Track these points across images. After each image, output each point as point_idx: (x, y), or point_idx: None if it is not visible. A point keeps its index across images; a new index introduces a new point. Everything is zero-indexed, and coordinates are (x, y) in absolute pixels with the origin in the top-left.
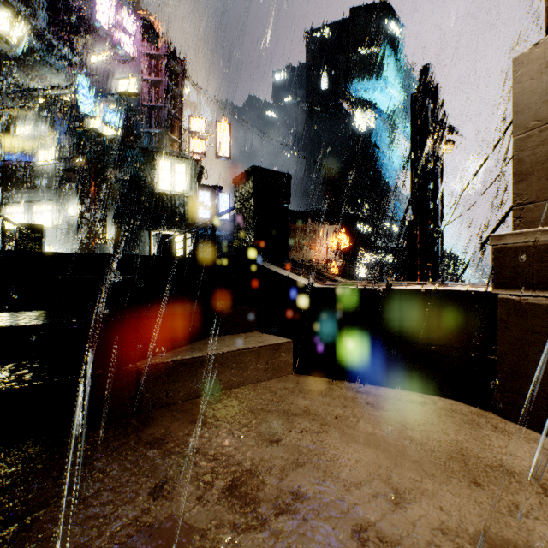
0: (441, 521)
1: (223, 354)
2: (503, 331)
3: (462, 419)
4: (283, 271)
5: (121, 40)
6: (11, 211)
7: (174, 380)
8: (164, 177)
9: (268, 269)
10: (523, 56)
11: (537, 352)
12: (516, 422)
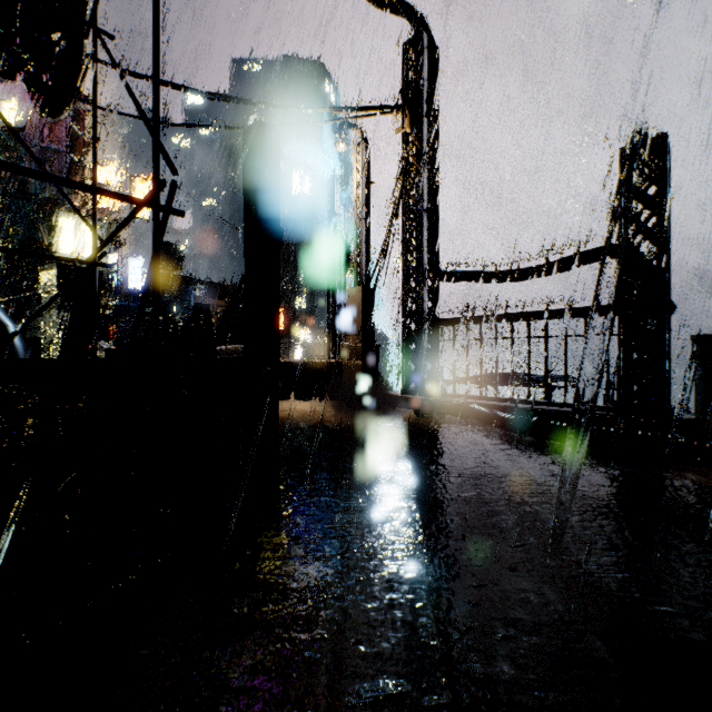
0: (318, 409)
1: None
2: (343, 374)
3: (332, 402)
4: None
5: None
6: None
7: None
8: (66, 238)
9: None
10: (348, 290)
11: (350, 379)
12: (346, 401)
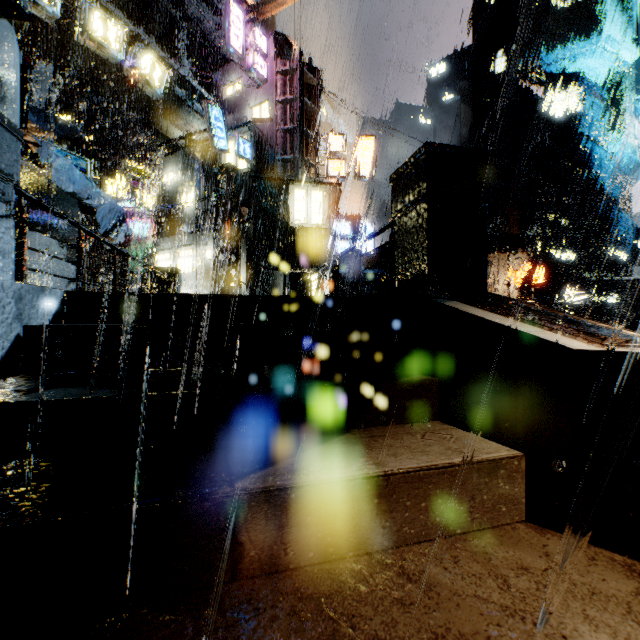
0: None
1: (387, 476)
2: None
3: None
4: (495, 317)
5: (255, 62)
6: (160, 258)
7: (298, 523)
8: (299, 209)
9: (463, 312)
10: None
11: None
12: None
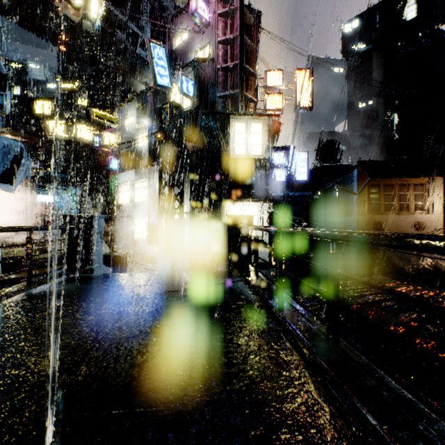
0: None
1: None
2: None
3: None
4: None
5: (197, 6)
6: (123, 189)
7: None
8: (239, 141)
9: None
10: None
11: None
12: None
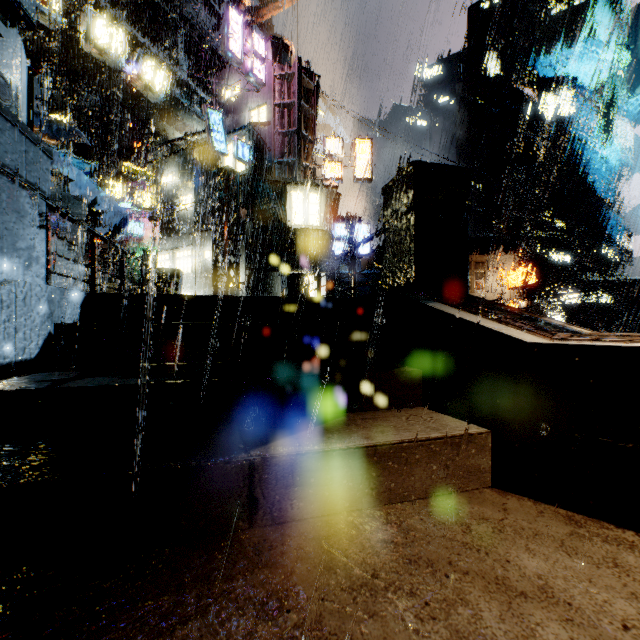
0: None
1: (375, 447)
2: None
3: None
4: (469, 316)
5: (253, 67)
6: (159, 259)
7: (302, 483)
8: (297, 210)
9: (442, 312)
10: None
11: None
12: None
